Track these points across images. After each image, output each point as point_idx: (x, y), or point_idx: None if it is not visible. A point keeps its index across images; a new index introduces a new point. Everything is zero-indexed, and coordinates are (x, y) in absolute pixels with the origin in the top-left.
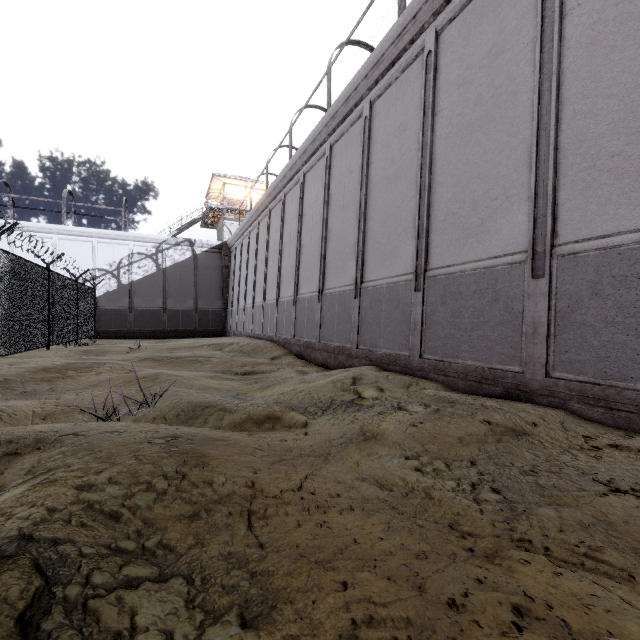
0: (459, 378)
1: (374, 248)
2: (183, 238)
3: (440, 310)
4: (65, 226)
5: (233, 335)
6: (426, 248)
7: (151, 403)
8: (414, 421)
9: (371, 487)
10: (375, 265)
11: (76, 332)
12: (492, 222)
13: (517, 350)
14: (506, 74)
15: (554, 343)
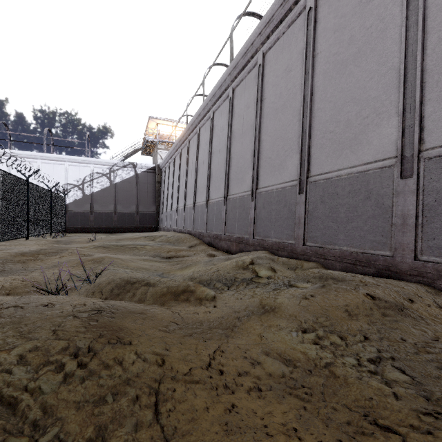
0: (336, 261)
1: (266, 162)
2: (128, 162)
3: (320, 207)
4: (46, 154)
5: (163, 230)
6: (308, 160)
7: (92, 280)
8: (305, 296)
9: (275, 362)
10: (267, 175)
11: (50, 227)
12: (364, 135)
13: (387, 238)
14: (376, 16)
15: (422, 232)
